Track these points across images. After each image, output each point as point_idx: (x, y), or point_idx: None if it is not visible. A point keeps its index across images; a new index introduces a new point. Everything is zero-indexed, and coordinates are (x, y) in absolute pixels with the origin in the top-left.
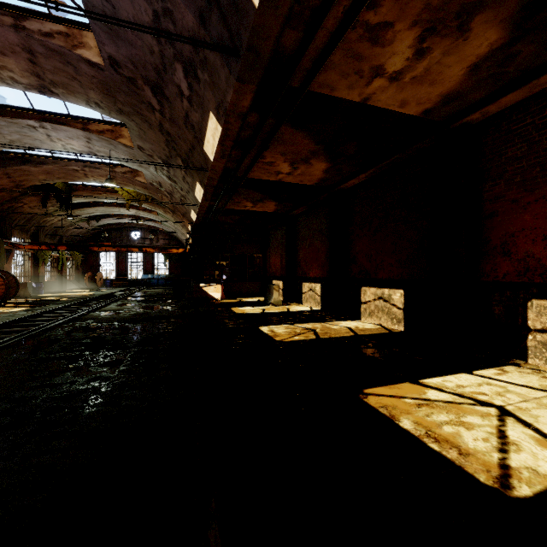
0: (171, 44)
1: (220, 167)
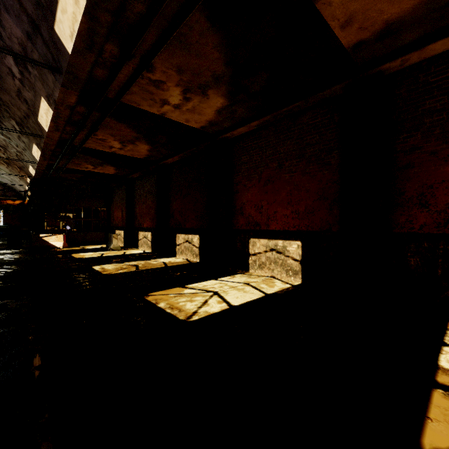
0: (0, 38)
1: (55, 136)
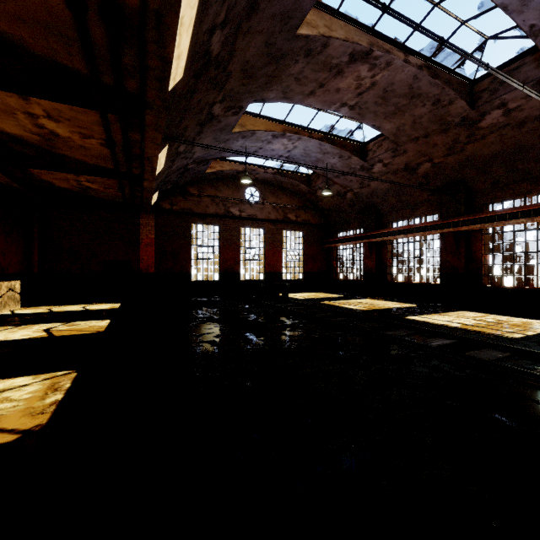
0: None
1: None
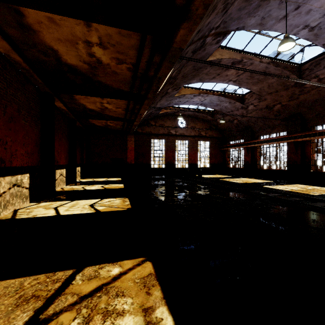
0: None
1: None
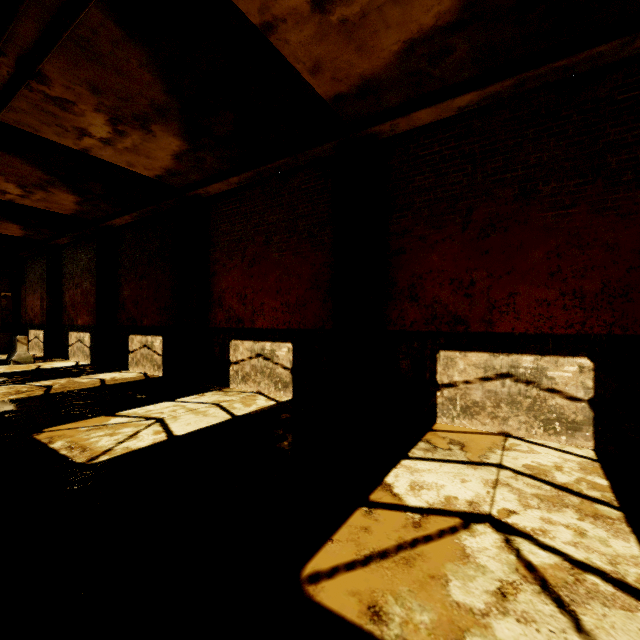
0: None
1: None
